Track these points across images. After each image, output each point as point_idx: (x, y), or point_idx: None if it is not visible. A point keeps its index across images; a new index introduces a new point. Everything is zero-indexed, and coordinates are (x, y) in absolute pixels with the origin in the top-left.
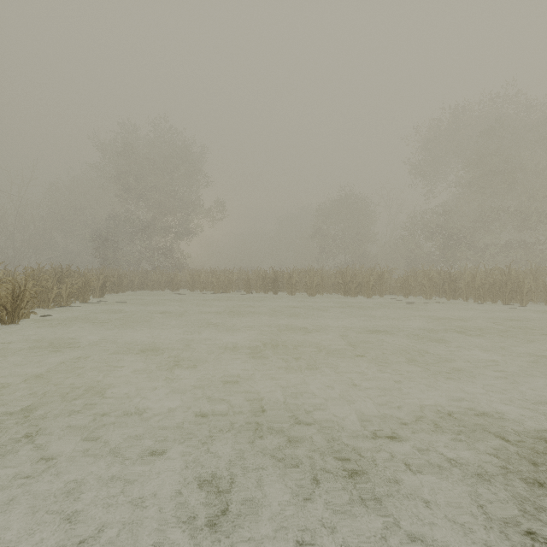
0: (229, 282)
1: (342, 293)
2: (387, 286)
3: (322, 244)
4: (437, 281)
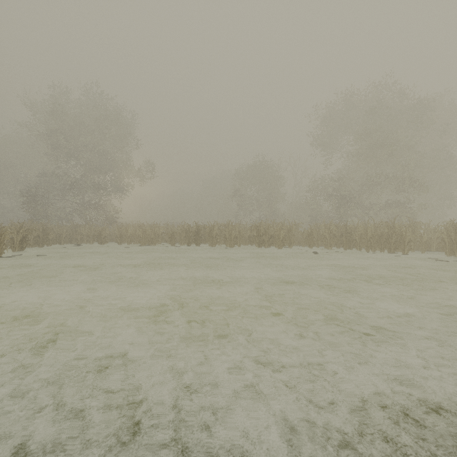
0: (155, 235)
1: (256, 245)
2: (295, 238)
3: (240, 202)
4: (335, 234)
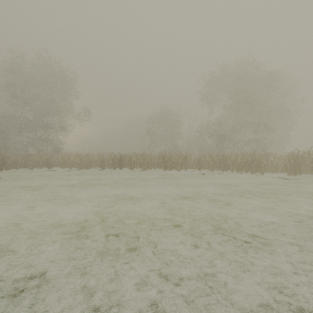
0: (89, 162)
1: (163, 168)
2: (189, 164)
3: (151, 138)
4: (216, 160)
